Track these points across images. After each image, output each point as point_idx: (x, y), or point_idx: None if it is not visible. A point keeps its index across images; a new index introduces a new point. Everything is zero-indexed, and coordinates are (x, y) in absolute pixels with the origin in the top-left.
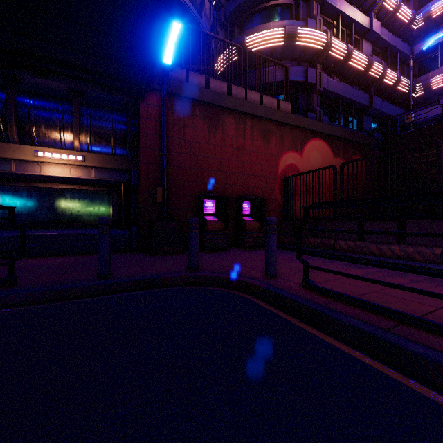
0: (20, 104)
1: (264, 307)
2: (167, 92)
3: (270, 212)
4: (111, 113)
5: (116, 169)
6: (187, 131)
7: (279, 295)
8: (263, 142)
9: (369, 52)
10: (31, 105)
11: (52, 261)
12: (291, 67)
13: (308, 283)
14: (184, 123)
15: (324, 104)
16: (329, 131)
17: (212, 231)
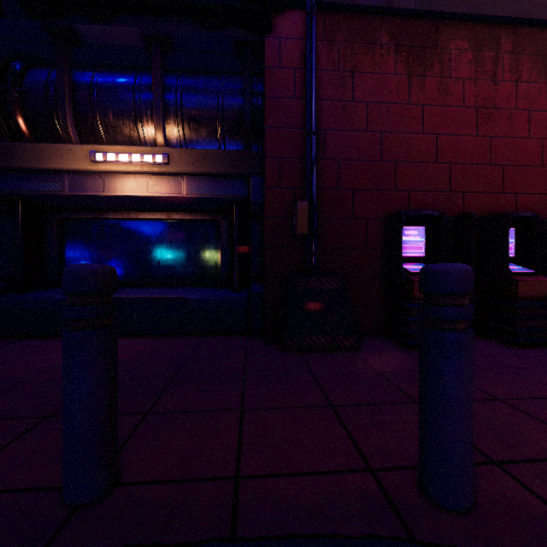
0: (79, 81)
1: None
2: (317, 5)
3: None
4: (216, 77)
5: (223, 175)
6: (361, 83)
7: None
8: (544, 85)
9: None
10: (94, 80)
11: None
12: None
13: None
14: (353, 66)
15: None
16: None
17: None
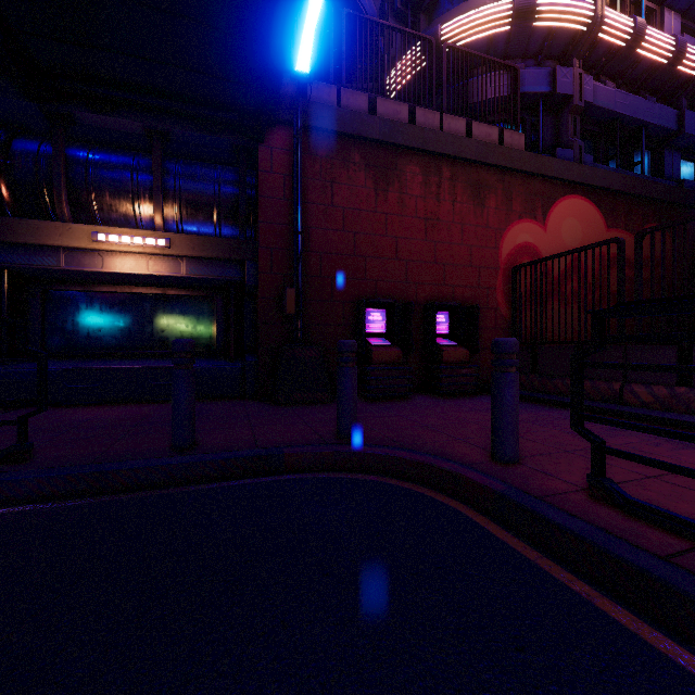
0: (73, 159)
1: (500, 541)
2: (303, 125)
3: (485, 330)
4: (213, 168)
5: (220, 259)
6: (339, 192)
7: (537, 515)
8: (472, 206)
9: (675, 32)
10: (90, 160)
11: (115, 412)
12: (523, 69)
13: (605, 489)
14: (333, 177)
15: (586, 134)
16: (599, 180)
17: (382, 364)
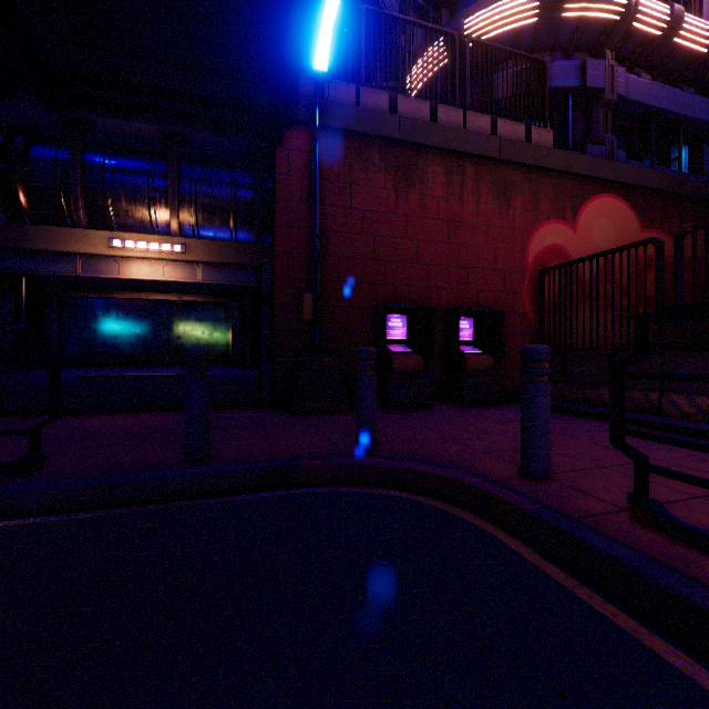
0: (90, 164)
1: (532, 566)
2: (321, 126)
3: (511, 336)
4: (229, 172)
5: (237, 264)
6: (358, 194)
7: (574, 539)
8: (498, 207)
9: None
10: (106, 166)
11: (130, 421)
12: (551, 63)
13: (650, 511)
14: (351, 179)
15: (618, 130)
16: (632, 177)
17: (403, 372)
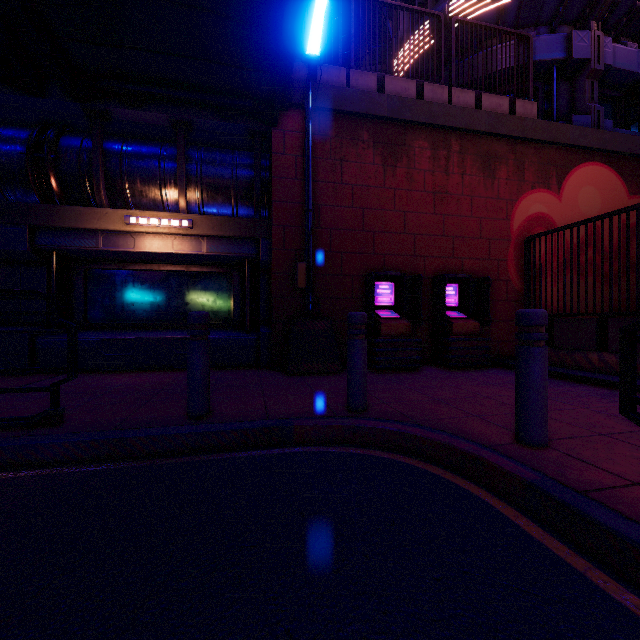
0: (110, 151)
1: (536, 541)
2: (314, 107)
3: (496, 302)
4: (230, 153)
5: (237, 237)
6: (348, 169)
7: (583, 516)
8: (482, 178)
9: None
10: (123, 152)
11: (143, 379)
12: (536, 37)
13: None
14: (342, 156)
15: (604, 99)
16: (620, 145)
17: (390, 336)
